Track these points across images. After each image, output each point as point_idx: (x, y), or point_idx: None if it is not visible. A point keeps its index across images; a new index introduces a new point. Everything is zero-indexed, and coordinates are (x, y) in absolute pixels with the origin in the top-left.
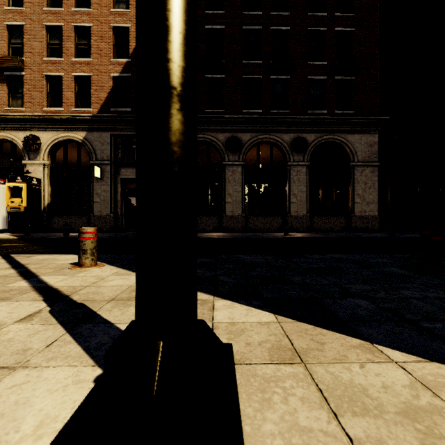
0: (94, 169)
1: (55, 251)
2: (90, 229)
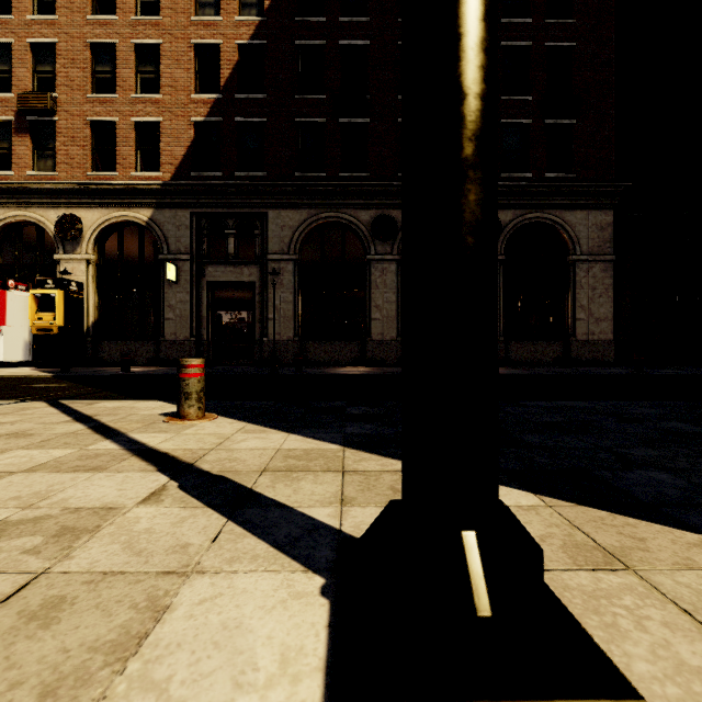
0: (165, 267)
1: (122, 395)
2: (196, 360)
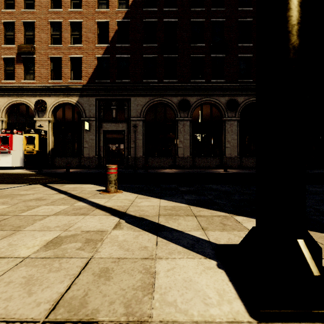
0: (84, 123)
1: (72, 182)
2: (114, 166)
